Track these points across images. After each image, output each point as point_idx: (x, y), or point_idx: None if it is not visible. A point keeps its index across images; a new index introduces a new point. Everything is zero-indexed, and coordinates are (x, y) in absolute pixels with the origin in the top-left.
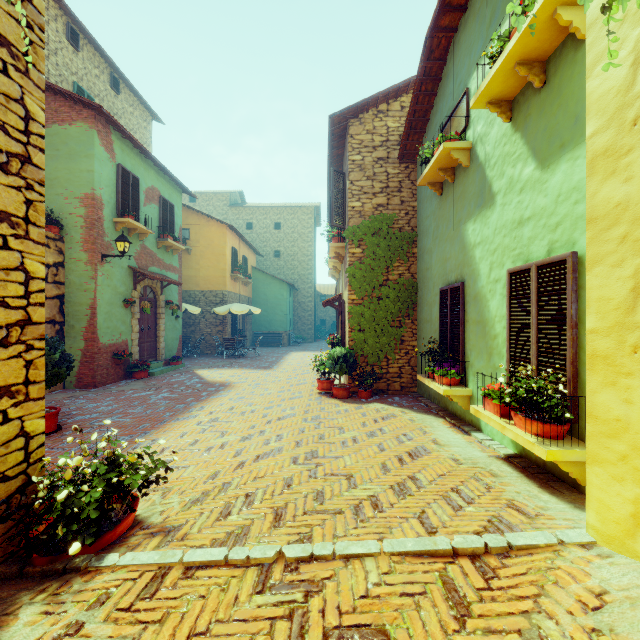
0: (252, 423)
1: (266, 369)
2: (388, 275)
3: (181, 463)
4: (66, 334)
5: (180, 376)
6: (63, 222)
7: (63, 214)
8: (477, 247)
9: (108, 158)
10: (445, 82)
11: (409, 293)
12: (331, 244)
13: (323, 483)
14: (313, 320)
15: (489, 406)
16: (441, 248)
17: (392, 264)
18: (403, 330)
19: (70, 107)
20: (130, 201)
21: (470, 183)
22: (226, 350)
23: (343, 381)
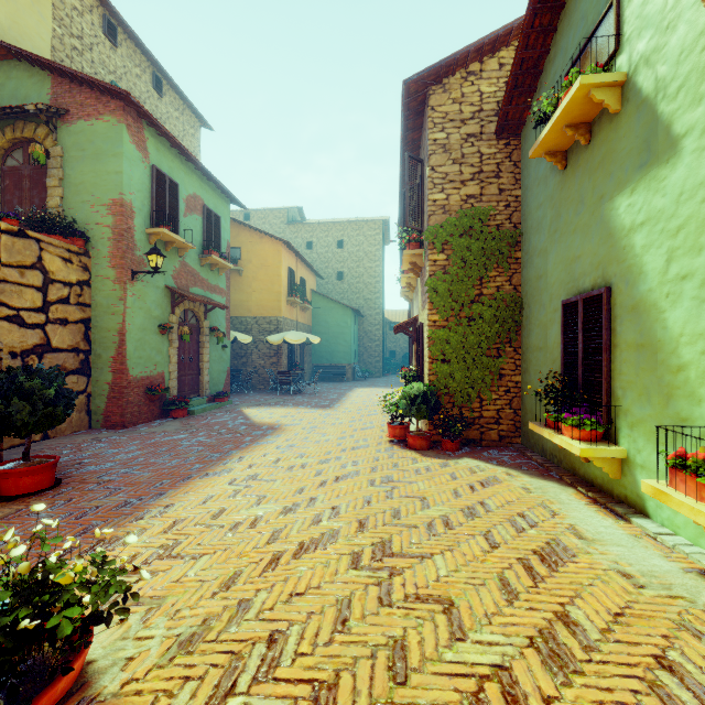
0: (300, 484)
1: (325, 408)
2: (482, 288)
3: (192, 549)
4: (92, 365)
5: (224, 415)
6: (89, 234)
7: (89, 224)
8: (638, 230)
9: (140, 158)
10: (572, 6)
11: (511, 311)
12: (405, 251)
13: (403, 620)
14: (381, 351)
15: (686, 486)
16: (564, 244)
17: (487, 273)
18: (503, 361)
19: (97, 99)
20: (167, 210)
21: (622, 136)
22: (280, 385)
23: (420, 425)
